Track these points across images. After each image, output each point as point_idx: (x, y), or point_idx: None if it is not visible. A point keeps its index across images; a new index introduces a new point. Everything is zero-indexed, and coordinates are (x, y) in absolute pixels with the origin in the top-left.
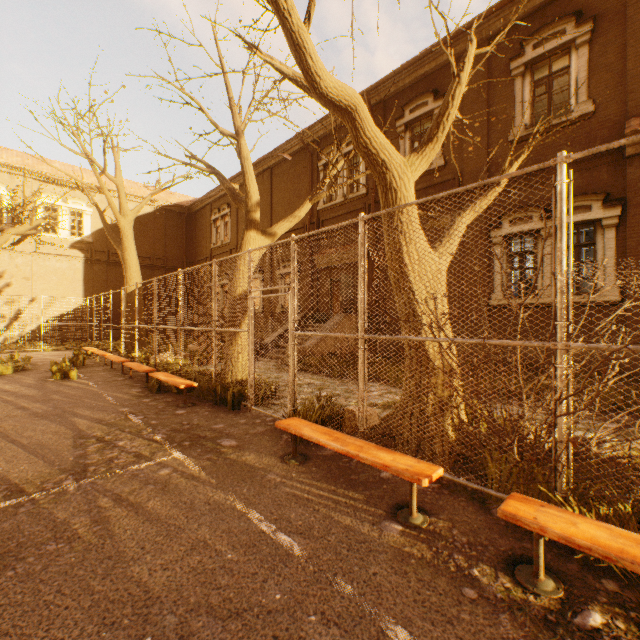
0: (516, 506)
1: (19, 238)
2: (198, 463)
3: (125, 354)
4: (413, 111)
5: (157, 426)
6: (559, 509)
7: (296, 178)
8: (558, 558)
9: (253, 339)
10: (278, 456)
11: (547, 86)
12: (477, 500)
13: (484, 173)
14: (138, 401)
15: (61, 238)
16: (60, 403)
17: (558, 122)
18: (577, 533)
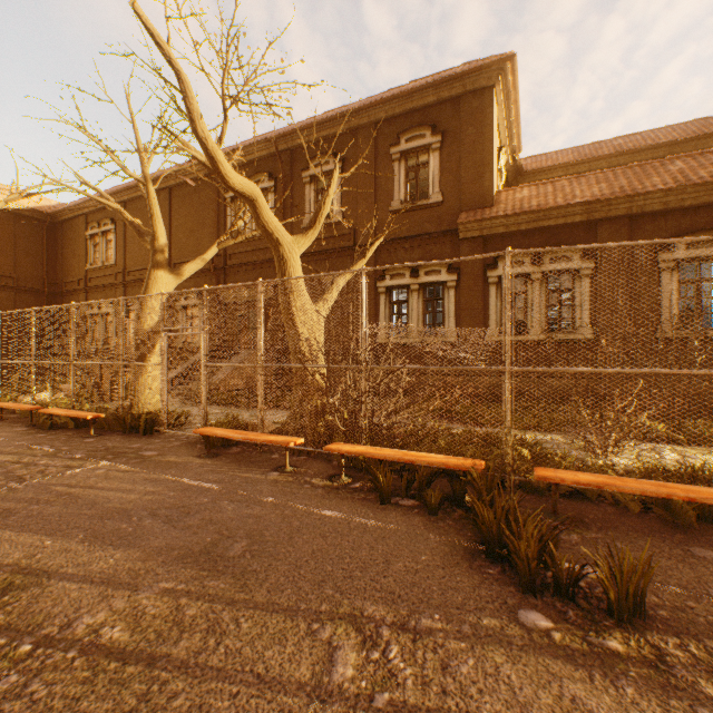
0: (333, 445)
1: None
2: (128, 465)
3: None
4: (317, 166)
5: (71, 450)
6: (352, 444)
7: (201, 205)
8: (356, 472)
9: (166, 371)
10: (196, 456)
11: (415, 174)
12: (328, 460)
13: (373, 233)
14: (32, 436)
15: None
16: None
17: (422, 204)
18: (353, 449)
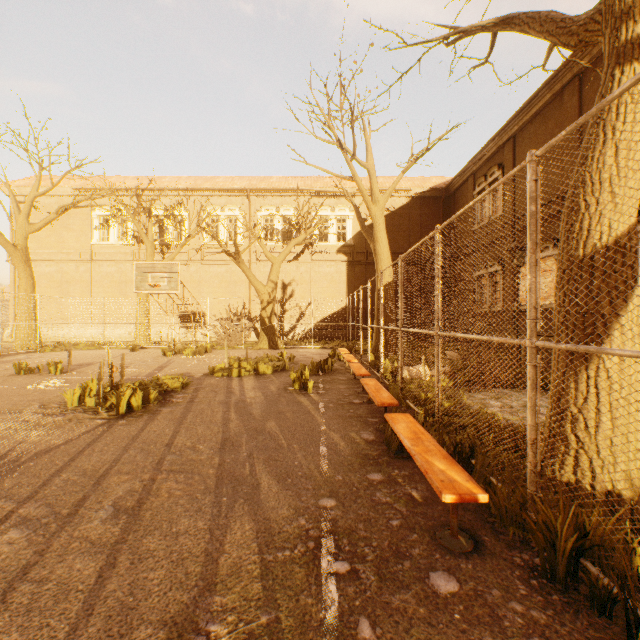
0: None
1: (302, 250)
2: None
3: (372, 360)
4: None
5: None
6: None
7: None
8: None
9: None
10: None
11: None
12: None
13: None
14: (359, 476)
15: (330, 245)
16: (262, 443)
17: None
18: None
